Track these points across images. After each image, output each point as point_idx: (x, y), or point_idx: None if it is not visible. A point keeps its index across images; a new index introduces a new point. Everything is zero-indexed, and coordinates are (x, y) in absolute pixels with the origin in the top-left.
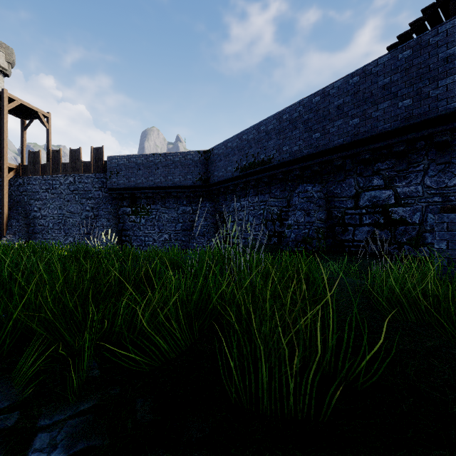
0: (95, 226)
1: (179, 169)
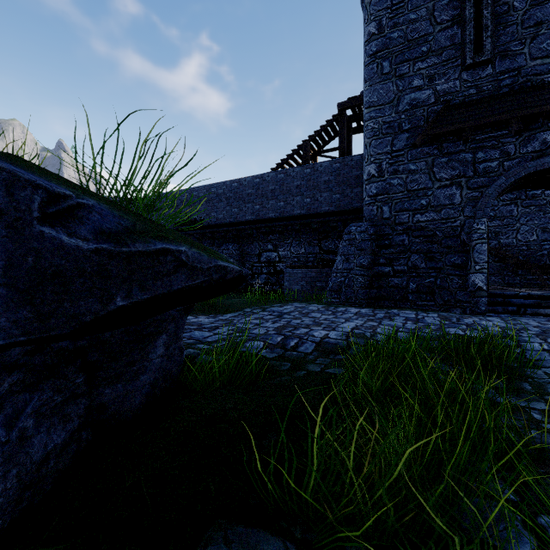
0: None
1: None
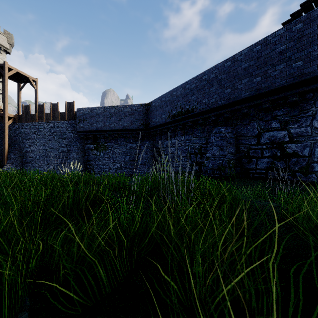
0: (68, 157)
1: (127, 117)
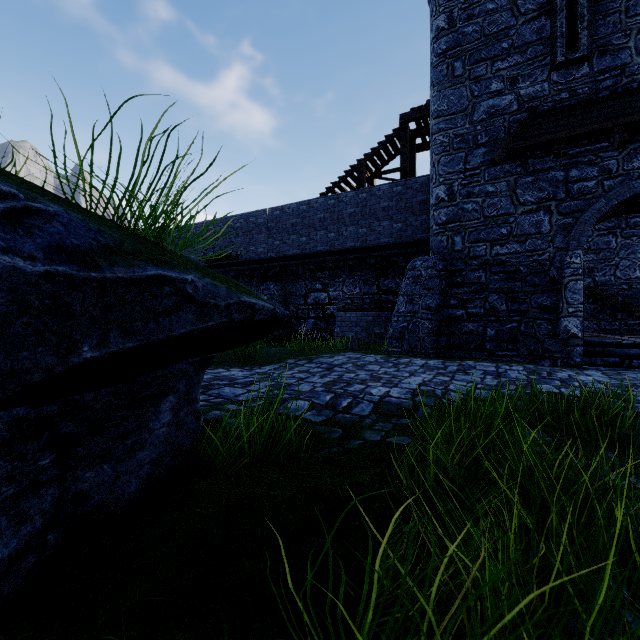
0: None
1: None
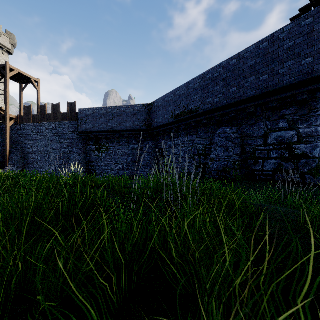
0: (69, 159)
1: (130, 117)
